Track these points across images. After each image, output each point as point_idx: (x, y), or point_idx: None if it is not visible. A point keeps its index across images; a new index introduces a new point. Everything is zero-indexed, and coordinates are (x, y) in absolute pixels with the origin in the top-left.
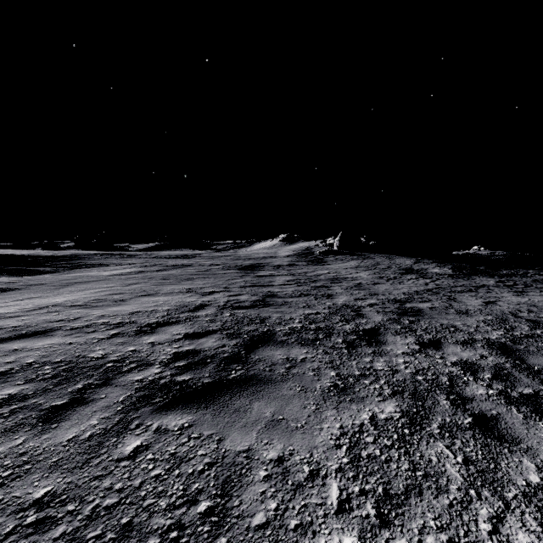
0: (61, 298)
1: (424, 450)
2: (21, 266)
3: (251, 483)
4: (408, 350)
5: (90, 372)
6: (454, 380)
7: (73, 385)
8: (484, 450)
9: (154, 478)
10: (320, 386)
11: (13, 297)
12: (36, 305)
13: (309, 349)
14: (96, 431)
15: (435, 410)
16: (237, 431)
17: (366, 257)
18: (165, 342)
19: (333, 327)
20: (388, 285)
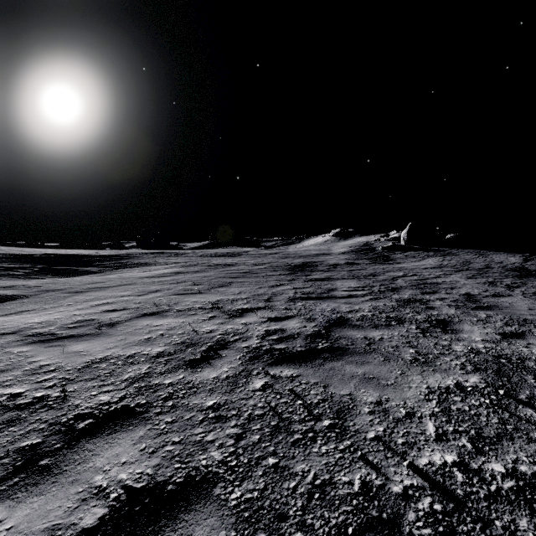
0: (47, 315)
1: None
2: (72, 266)
3: None
4: None
5: None
6: None
7: None
8: None
9: None
10: None
11: (7, 309)
12: None
13: None
14: None
15: None
16: None
17: (447, 253)
18: None
19: None
20: (522, 299)
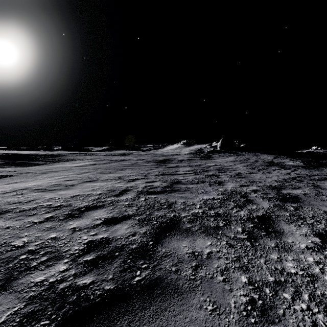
0: (33, 183)
1: None
2: (25, 161)
3: None
4: (311, 244)
5: None
6: None
7: None
8: None
9: None
10: (234, 302)
11: (6, 181)
12: (12, 189)
13: (212, 239)
14: None
15: None
16: None
17: (240, 154)
18: (84, 228)
19: (229, 213)
20: (260, 174)
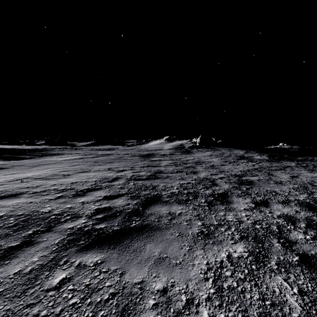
0: (31, 173)
1: (268, 282)
2: (12, 155)
3: (143, 310)
4: (247, 207)
5: (39, 222)
6: (281, 228)
7: (26, 231)
8: (312, 282)
9: (71, 306)
10: (191, 232)
11: (3, 173)
12: (15, 178)
13: (183, 206)
14: (35, 266)
15: (272, 250)
16: (135, 266)
17: (216, 149)
18: (91, 201)
19: (198, 192)
20: (230, 166)
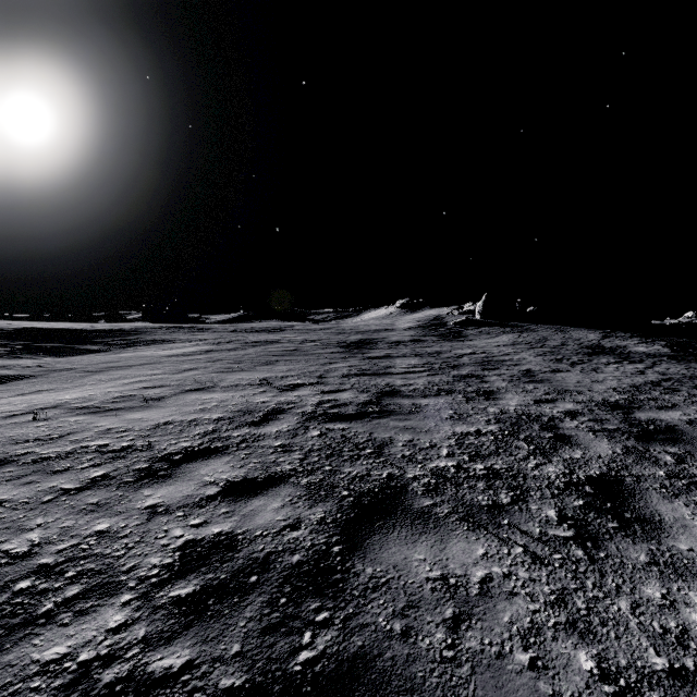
0: (76, 392)
1: None
2: (65, 344)
3: None
4: None
5: None
6: None
7: None
8: None
9: None
10: None
11: (18, 389)
12: (28, 406)
13: (489, 541)
14: None
15: None
16: None
17: (525, 329)
18: (178, 506)
19: (520, 469)
20: (577, 374)
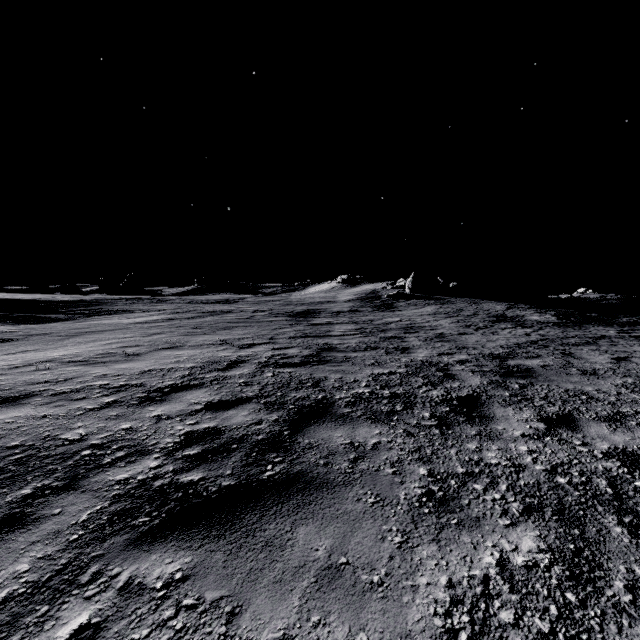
0: (61, 351)
1: None
2: (30, 313)
3: None
4: (530, 431)
5: (53, 464)
6: (618, 485)
7: (18, 489)
8: None
9: None
10: (405, 494)
11: (4, 350)
12: (25, 361)
13: (383, 427)
14: (18, 588)
15: (608, 547)
16: (266, 592)
17: (446, 302)
18: (176, 415)
19: (414, 393)
20: (478, 336)
